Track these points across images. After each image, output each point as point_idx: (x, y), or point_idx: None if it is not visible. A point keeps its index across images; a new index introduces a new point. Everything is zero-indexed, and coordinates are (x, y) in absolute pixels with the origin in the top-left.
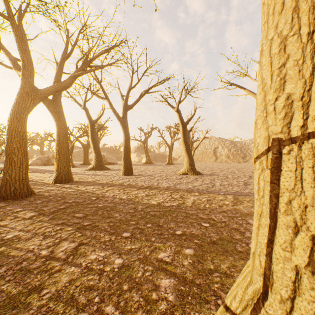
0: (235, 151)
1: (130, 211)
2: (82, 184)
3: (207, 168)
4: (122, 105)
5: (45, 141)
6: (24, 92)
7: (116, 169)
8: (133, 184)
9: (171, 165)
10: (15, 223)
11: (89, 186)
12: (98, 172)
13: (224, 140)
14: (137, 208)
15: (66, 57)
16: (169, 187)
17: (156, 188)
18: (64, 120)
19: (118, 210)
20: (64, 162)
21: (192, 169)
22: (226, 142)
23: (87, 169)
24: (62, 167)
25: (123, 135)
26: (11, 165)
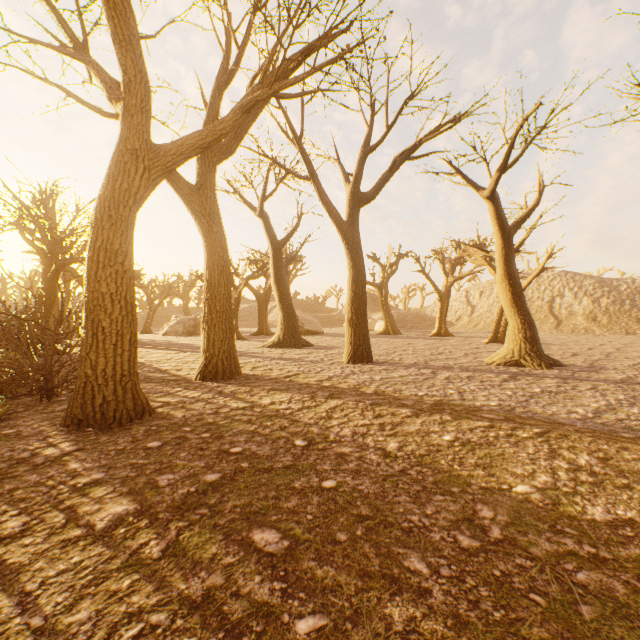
0: (612, 305)
1: (462, 540)
2: (262, 386)
3: (553, 346)
4: (347, 193)
5: (191, 289)
6: (126, 150)
7: (326, 345)
8: (389, 391)
9: (446, 338)
10: (50, 560)
11: (278, 394)
12: (290, 351)
13: (579, 276)
14: (476, 521)
15: (226, 81)
16: (509, 409)
17: (470, 413)
18: (220, 232)
19: (407, 528)
20: (221, 330)
21: (533, 350)
22: (584, 282)
23: (267, 344)
24: (216, 341)
25: (348, 267)
26: (95, 339)
